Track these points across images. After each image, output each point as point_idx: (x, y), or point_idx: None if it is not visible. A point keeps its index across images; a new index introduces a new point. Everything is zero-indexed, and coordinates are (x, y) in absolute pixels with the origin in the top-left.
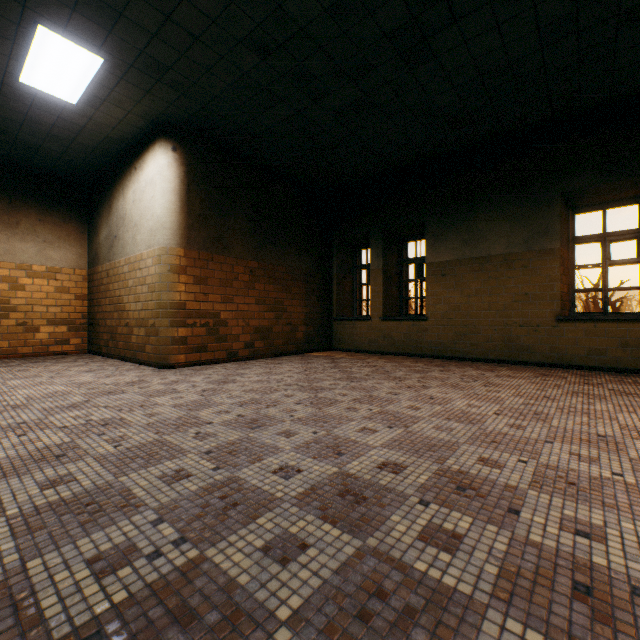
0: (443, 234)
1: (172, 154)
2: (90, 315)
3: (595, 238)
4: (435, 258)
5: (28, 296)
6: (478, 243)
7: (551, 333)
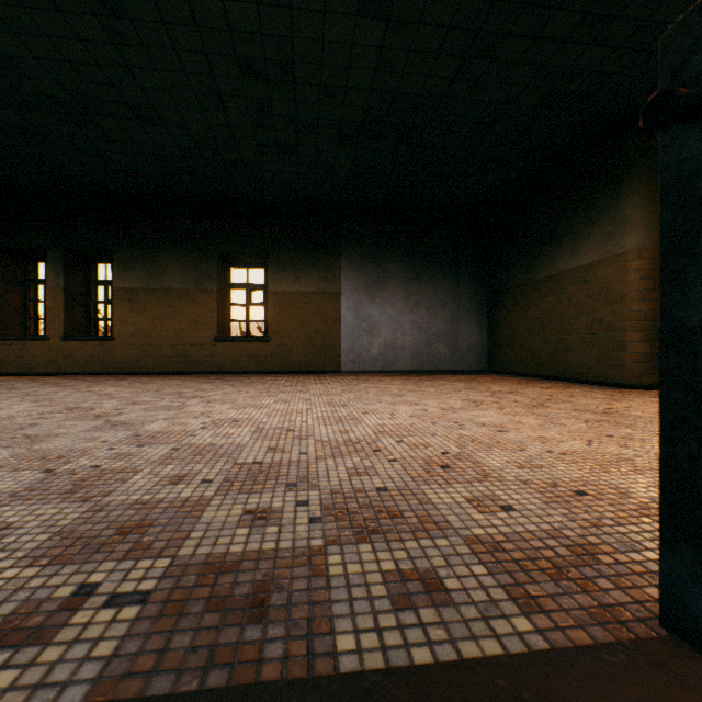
0: (131, 264)
1: None
2: None
3: (243, 286)
4: (123, 284)
5: None
6: (161, 277)
7: (212, 350)
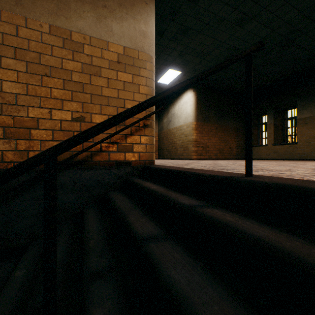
0: (306, 105)
1: (193, 93)
2: (159, 147)
3: None
4: (301, 116)
5: None
6: None
7: None
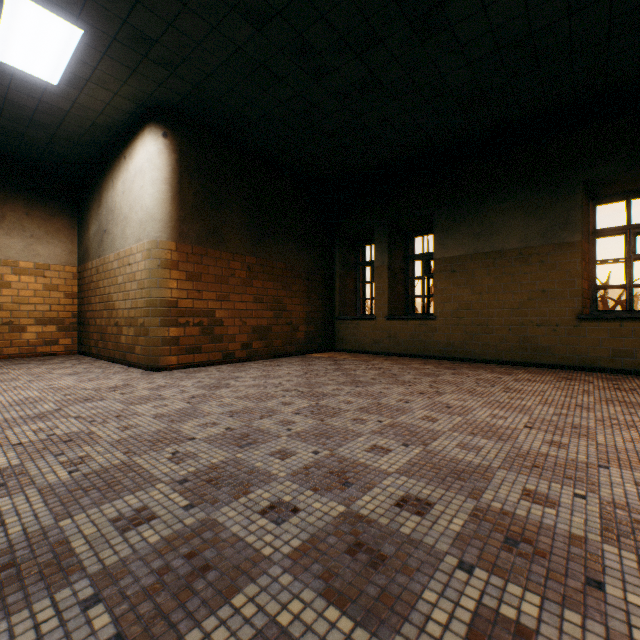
0: (453, 228)
1: (162, 140)
2: (80, 314)
3: (619, 230)
4: (444, 253)
5: (14, 294)
6: (491, 237)
7: (571, 333)
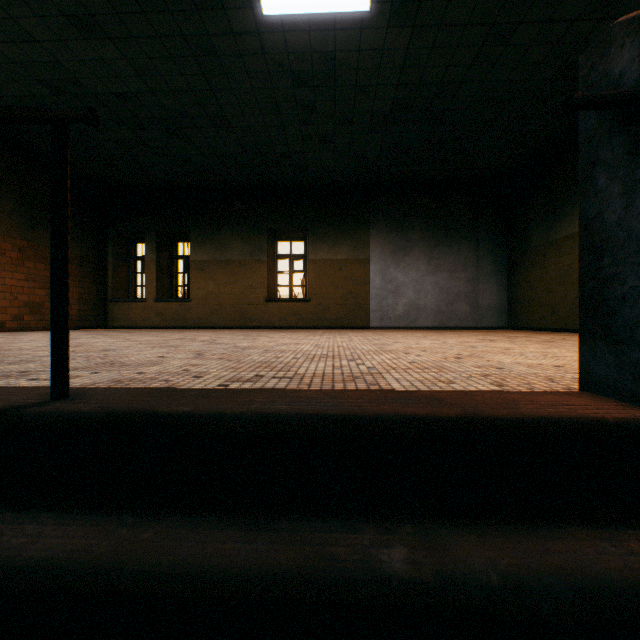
0: (203, 241)
1: None
2: None
3: (287, 257)
4: (197, 257)
5: None
6: (225, 251)
7: (264, 309)
